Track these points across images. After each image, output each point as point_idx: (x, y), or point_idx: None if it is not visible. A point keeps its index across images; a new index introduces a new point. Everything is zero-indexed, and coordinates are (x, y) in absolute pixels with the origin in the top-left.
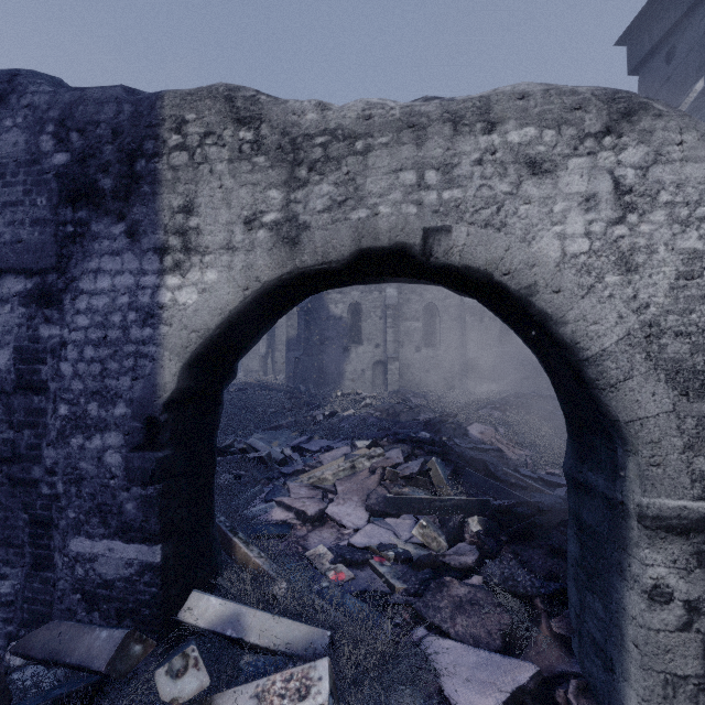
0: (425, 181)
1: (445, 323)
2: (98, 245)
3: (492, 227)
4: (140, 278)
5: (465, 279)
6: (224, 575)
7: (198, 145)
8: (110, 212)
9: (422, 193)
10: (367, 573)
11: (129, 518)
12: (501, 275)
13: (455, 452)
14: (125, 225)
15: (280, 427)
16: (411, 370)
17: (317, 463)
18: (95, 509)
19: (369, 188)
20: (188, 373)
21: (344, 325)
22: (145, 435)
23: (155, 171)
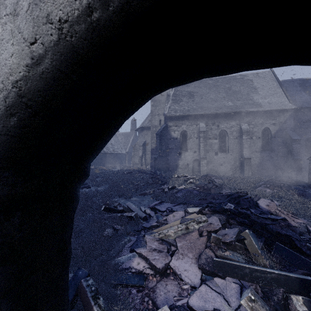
0: None
1: (231, 140)
2: None
3: None
4: None
5: None
6: None
7: None
8: None
9: None
10: None
11: None
12: None
13: (258, 222)
14: None
15: (145, 194)
16: (212, 164)
17: (164, 220)
18: None
19: None
20: None
21: (178, 142)
22: None
23: None
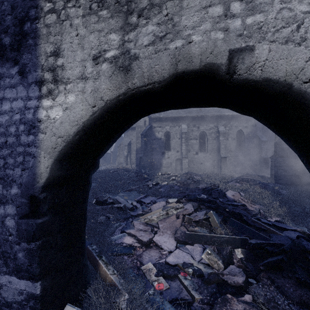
0: (231, 11)
1: (210, 140)
2: (3, 81)
3: (293, 42)
4: (27, 102)
5: (260, 92)
6: (88, 292)
7: (63, 8)
8: (9, 59)
9: (228, 21)
10: (176, 284)
11: (20, 262)
12: (301, 83)
13: (222, 207)
14: (18, 67)
15: (132, 190)
16: (193, 163)
17: (149, 210)
18: (0, 254)
19: (184, 23)
20: (59, 166)
21: (162, 142)
22: (30, 208)
23: (36, 29)
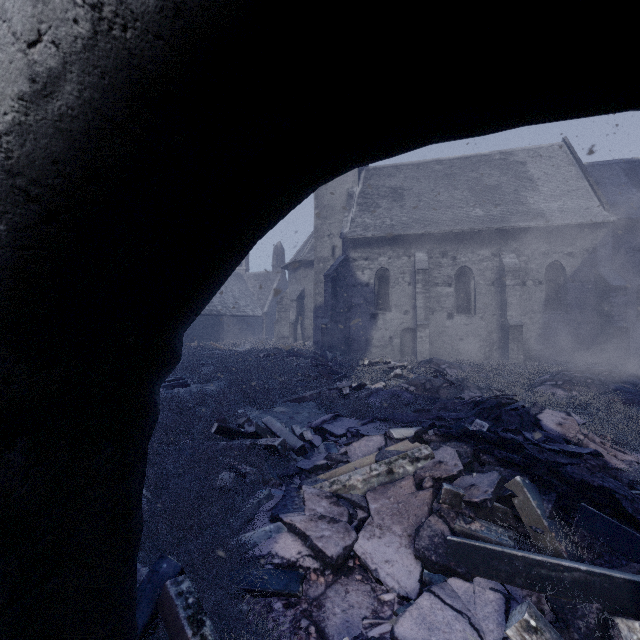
0: None
1: (481, 287)
2: None
3: None
4: None
5: None
6: None
7: None
8: None
9: None
10: None
11: None
12: None
13: (540, 460)
14: None
15: (303, 400)
16: (442, 338)
17: (343, 455)
18: None
19: None
20: None
21: (371, 292)
22: None
23: None
